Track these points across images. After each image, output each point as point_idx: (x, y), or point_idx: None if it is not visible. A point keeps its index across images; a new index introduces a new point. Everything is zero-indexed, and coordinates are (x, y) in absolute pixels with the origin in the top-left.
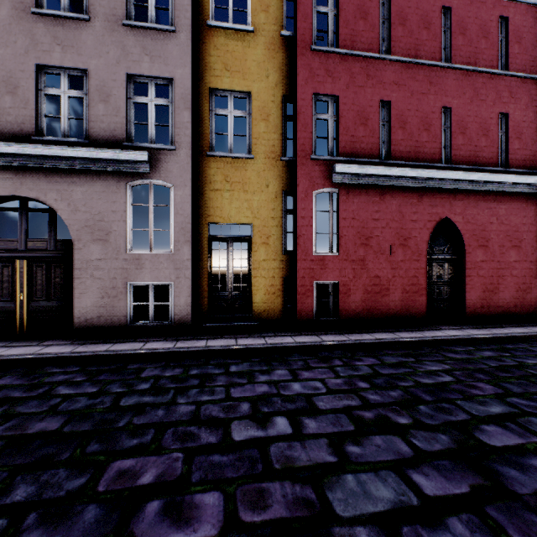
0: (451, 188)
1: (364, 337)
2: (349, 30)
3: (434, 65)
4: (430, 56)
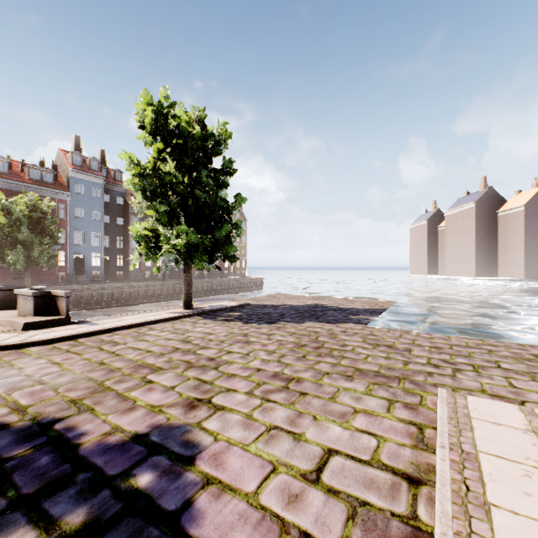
0: None
1: None
2: None
3: None
4: None
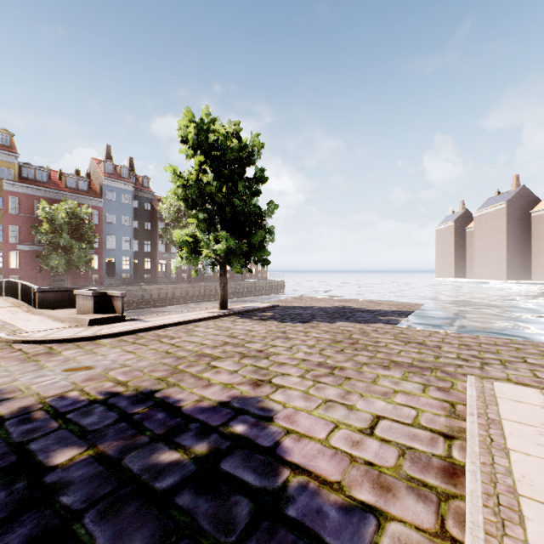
0: None
1: None
2: (24, 209)
3: None
4: None
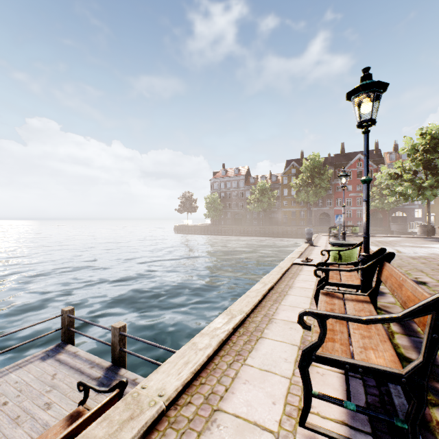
0: None
1: None
2: None
3: None
4: None
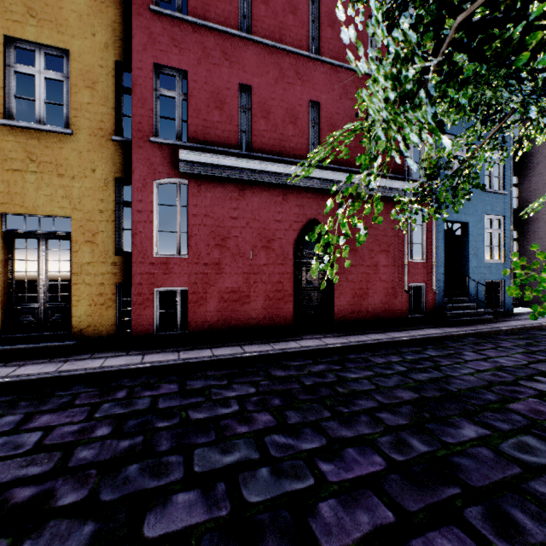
0: (319, 188)
1: (199, 355)
2: None
3: (300, 54)
4: (296, 44)
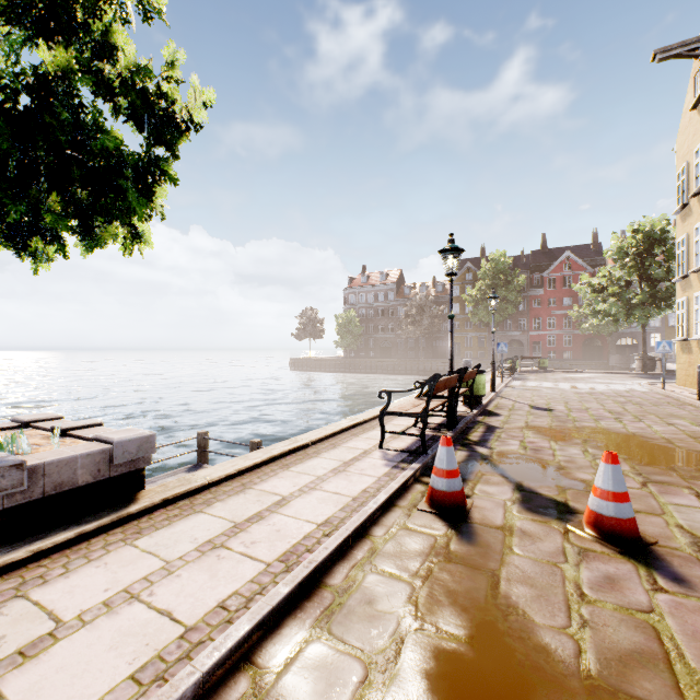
0: None
1: None
2: None
3: None
4: None
